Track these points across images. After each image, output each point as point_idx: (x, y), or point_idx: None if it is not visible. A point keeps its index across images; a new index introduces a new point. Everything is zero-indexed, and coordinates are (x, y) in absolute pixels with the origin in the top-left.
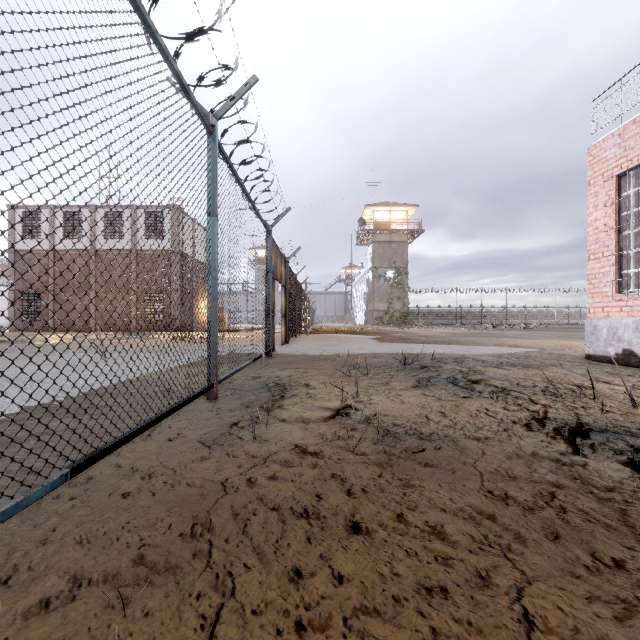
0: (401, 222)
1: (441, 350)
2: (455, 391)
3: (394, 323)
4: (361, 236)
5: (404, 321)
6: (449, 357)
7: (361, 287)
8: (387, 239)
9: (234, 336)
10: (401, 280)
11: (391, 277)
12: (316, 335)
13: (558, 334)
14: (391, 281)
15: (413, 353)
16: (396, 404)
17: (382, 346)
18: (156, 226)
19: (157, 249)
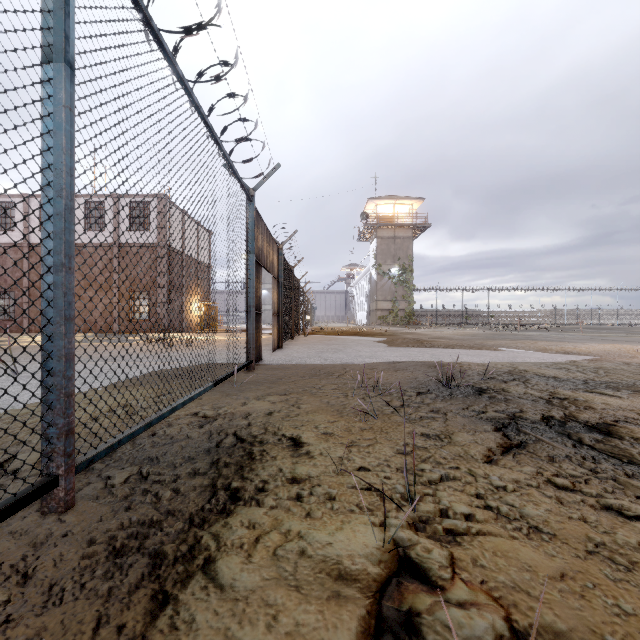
0: (406, 216)
1: (477, 358)
2: (606, 468)
3: (398, 323)
4: (363, 231)
5: (409, 321)
6: (499, 371)
7: (363, 286)
8: (391, 234)
9: (222, 338)
10: (406, 278)
11: (395, 274)
12: (316, 337)
13: (587, 336)
14: (395, 279)
15: (443, 363)
16: (527, 545)
17: (398, 352)
18: (140, 217)
19: (142, 242)
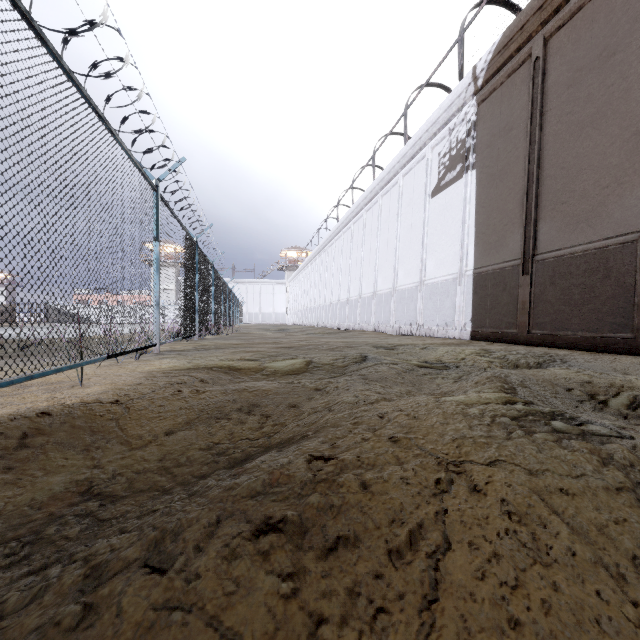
0: None
1: None
2: None
3: None
4: None
5: None
6: None
7: None
8: None
9: None
10: None
11: None
12: None
13: None
14: None
15: None
16: None
17: None
18: None
19: None
